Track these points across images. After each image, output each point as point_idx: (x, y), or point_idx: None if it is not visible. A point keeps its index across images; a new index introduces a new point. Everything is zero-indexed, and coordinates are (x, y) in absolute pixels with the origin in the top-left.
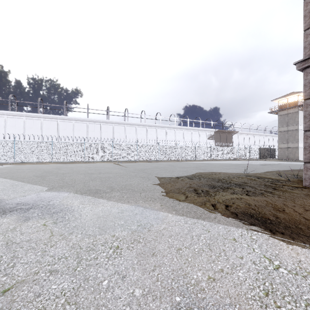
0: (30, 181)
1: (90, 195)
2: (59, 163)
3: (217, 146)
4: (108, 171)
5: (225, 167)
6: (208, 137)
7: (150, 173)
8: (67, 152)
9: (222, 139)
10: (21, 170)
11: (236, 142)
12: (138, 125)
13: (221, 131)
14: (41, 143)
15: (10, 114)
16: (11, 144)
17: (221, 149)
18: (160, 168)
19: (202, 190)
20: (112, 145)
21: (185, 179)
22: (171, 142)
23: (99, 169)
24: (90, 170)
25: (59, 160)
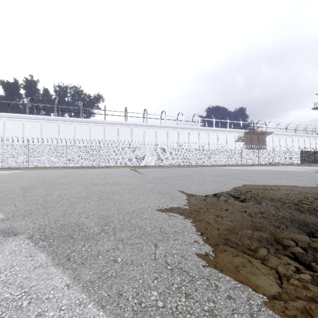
0: (0, 199)
1: (48, 250)
2: (72, 168)
3: (248, 148)
4: (119, 180)
5: (271, 175)
6: (237, 139)
7: (172, 185)
8: (81, 156)
9: (253, 141)
10: (20, 177)
11: (270, 144)
12: (158, 127)
13: (252, 132)
14: (55, 146)
15: (28, 117)
16: (25, 147)
17: (253, 152)
18: (184, 177)
19: (300, 246)
20: (129, 148)
21: (231, 202)
22: (195, 145)
23: (108, 178)
24: (97, 179)
25: (73, 165)
